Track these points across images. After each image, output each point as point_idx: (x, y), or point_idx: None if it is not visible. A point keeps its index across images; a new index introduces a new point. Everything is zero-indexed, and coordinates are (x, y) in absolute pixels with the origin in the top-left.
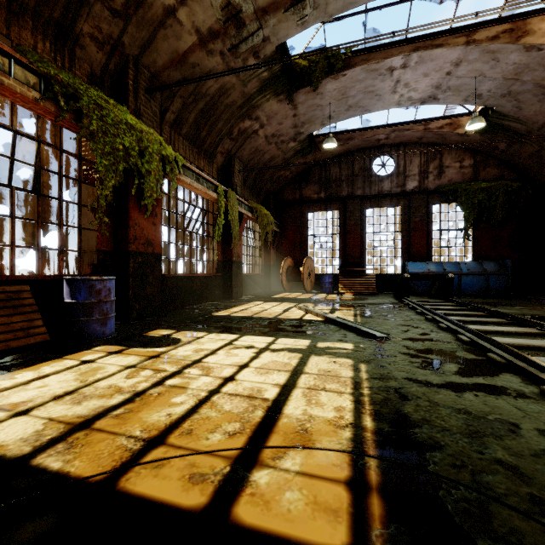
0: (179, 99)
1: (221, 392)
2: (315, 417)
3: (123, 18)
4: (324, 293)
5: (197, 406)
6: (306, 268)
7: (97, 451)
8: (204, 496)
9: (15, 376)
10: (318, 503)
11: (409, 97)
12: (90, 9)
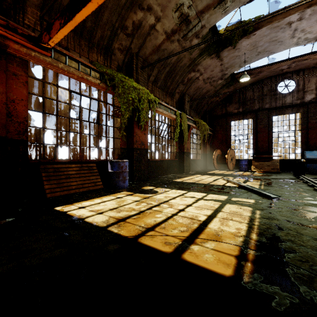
0: (156, 68)
1: (178, 215)
2: (224, 230)
3: (131, 36)
4: (241, 171)
5: (166, 219)
6: (229, 156)
7: (129, 229)
8: (171, 249)
9: (94, 200)
10: (220, 260)
11: (305, 38)
12: (118, 37)
